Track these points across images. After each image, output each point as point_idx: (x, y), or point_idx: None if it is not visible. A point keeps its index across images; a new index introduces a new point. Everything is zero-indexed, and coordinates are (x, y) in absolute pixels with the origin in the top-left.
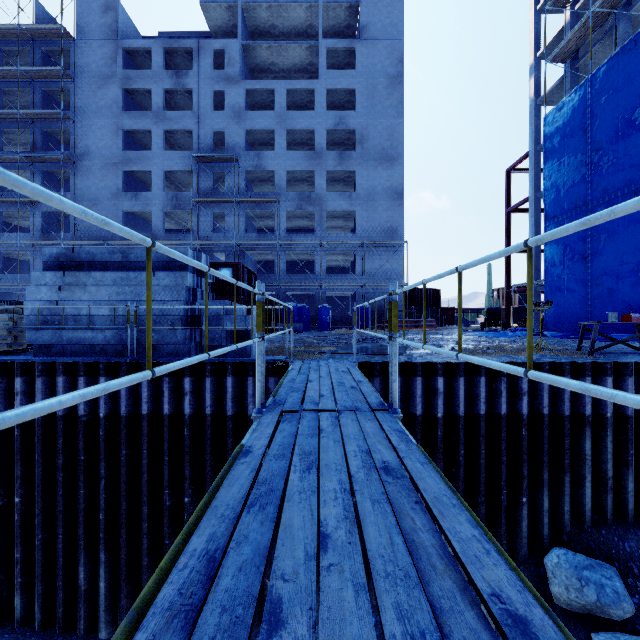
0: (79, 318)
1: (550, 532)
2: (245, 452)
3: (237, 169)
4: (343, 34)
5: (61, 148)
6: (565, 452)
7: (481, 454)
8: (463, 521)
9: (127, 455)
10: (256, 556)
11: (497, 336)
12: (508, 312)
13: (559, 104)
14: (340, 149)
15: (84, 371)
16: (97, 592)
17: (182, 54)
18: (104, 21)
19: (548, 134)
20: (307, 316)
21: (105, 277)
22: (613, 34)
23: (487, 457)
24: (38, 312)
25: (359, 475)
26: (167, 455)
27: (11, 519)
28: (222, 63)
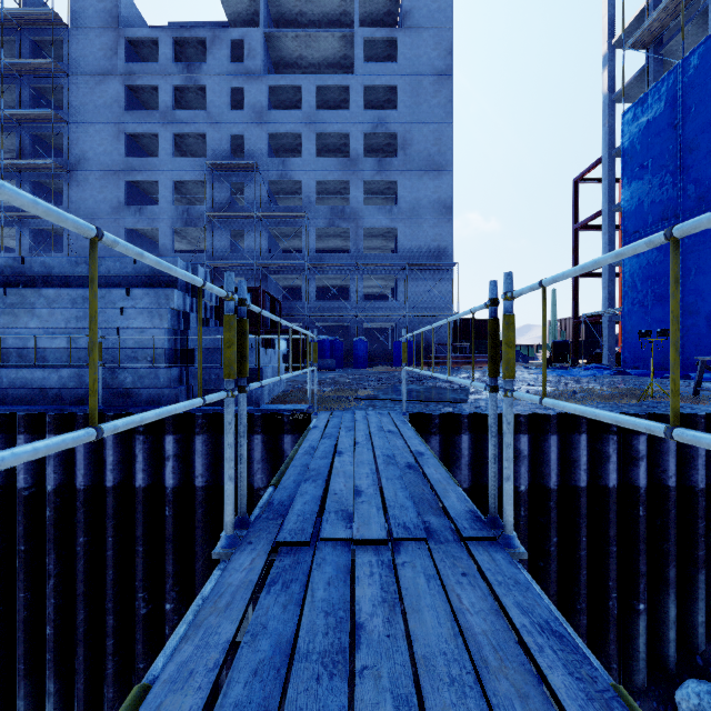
0: (25, 352)
1: (676, 651)
2: None
3: (259, 179)
4: (382, 23)
5: (52, 154)
6: (699, 540)
7: (581, 543)
8: None
9: (85, 544)
10: None
11: (571, 375)
12: (575, 346)
13: (641, 97)
14: (379, 157)
15: (25, 426)
16: None
17: (195, 45)
18: (103, 6)
19: (627, 134)
20: (340, 351)
21: (61, 296)
22: (709, 10)
23: (589, 546)
24: None
25: None
26: (141, 544)
27: None
28: (241, 56)
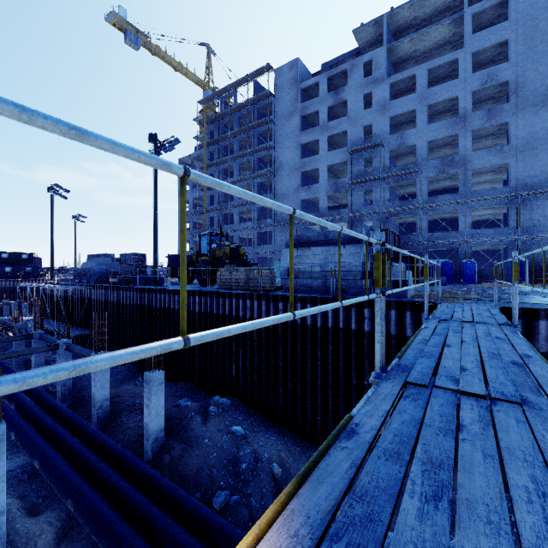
0: (304, 273)
1: None
2: (425, 327)
3: (382, 151)
4: None
5: (268, 167)
6: None
7: None
8: (525, 347)
9: (331, 350)
10: (440, 340)
11: None
12: None
13: None
14: (488, 104)
15: (310, 301)
16: (315, 422)
17: (339, 76)
18: (290, 76)
19: None
20: (450, 270)
21: (317, 250)
22: None
23: None
24: (287, 270)
25: (481, 336)
26: (354, 353)
27: (277, 373)
28: (369, 69)
